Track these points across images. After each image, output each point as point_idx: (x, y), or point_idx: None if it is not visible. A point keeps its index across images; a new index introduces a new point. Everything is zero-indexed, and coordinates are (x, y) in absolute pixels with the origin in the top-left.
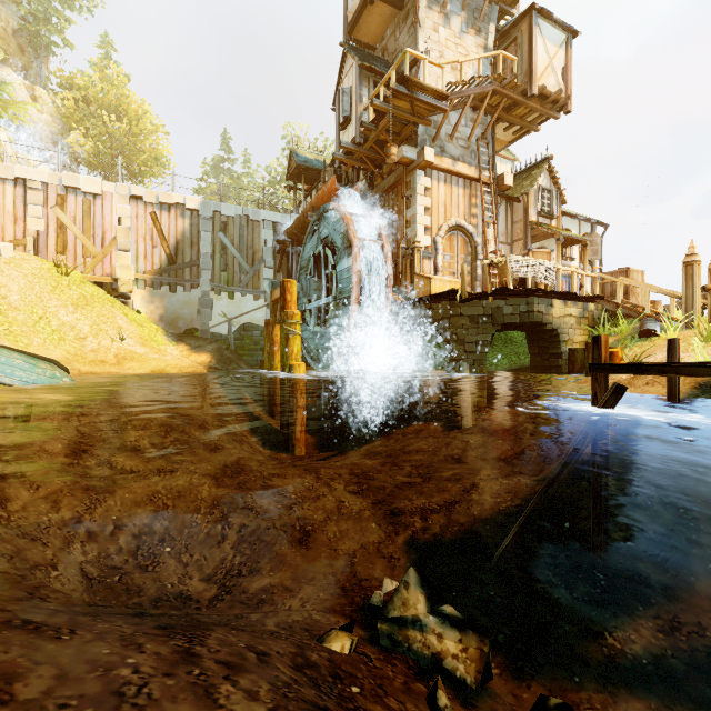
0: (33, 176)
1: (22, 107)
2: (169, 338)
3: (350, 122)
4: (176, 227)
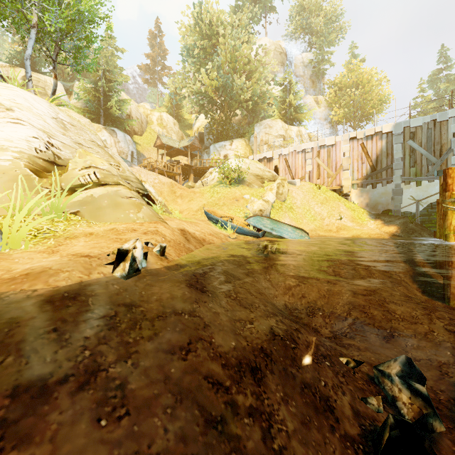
0: (308, 146)
1: (309, 112)
2: (369, 217)
3: None
4: (376, 147)
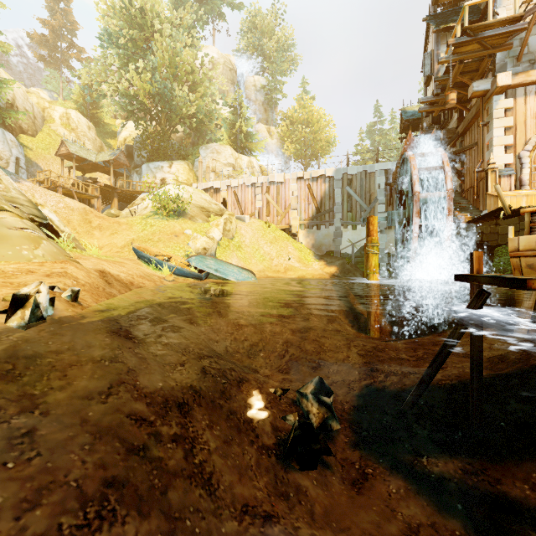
0: (258, 180)
1: (261, 143)
2: (314, 257)
3: (432, 78)
4: (320, 190)
